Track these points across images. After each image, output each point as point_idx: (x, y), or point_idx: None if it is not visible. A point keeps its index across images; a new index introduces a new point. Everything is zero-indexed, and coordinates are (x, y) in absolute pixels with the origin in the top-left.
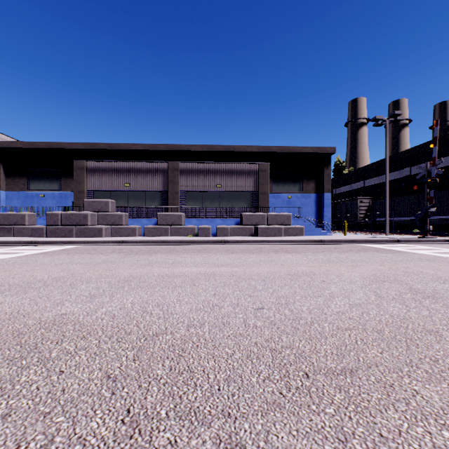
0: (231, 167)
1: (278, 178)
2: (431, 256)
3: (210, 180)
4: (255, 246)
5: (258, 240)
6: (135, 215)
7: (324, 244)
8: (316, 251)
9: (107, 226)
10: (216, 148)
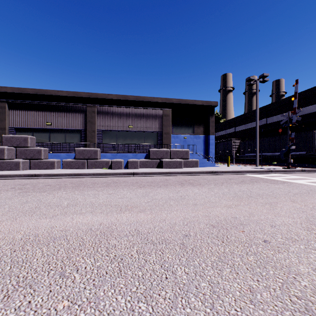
0: (140, 111)
1: (177, 123)
2: (315, 187)
3: (123, 122)
4: (161, 178)
5: (163, 172)
6: (54, 149)
7: (217, 175)
8: (216, 183)
9: (25, 160)
10: (129, 98)
